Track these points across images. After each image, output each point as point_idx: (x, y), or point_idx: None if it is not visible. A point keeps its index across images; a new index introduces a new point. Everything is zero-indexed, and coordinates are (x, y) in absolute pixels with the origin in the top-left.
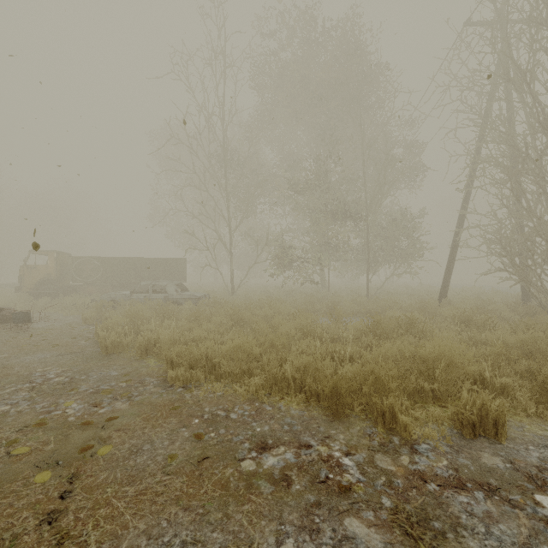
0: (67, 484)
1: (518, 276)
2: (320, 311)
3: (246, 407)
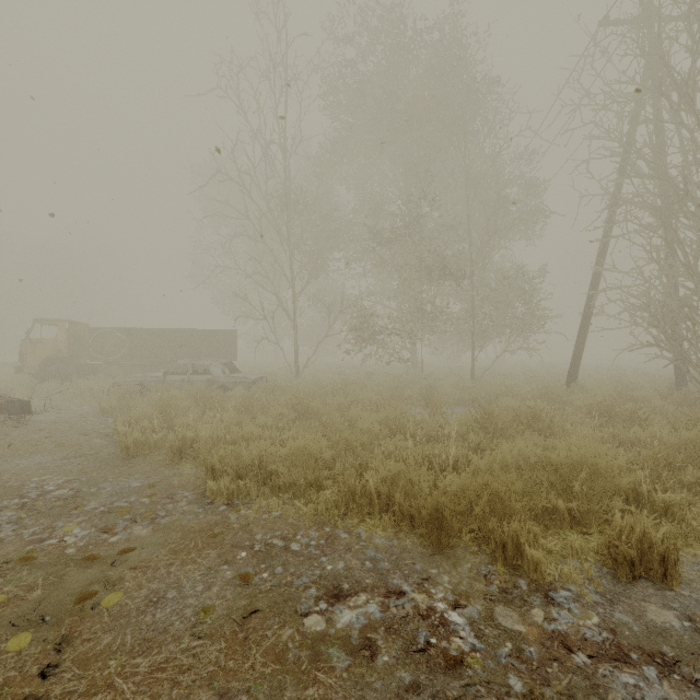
0: (53, 653)
1: (673, 353)
2: (411, 398)
3: (312, 533)
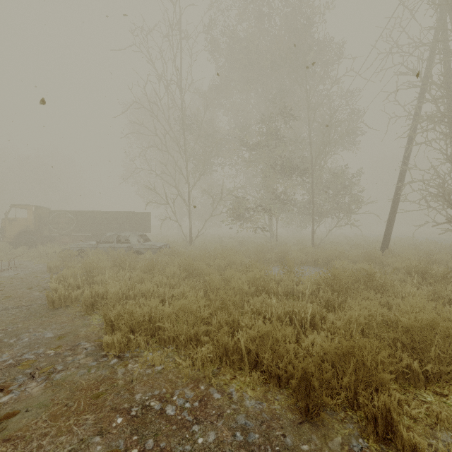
0: None
1: None
2: (270, 260)
3: (188, 392)
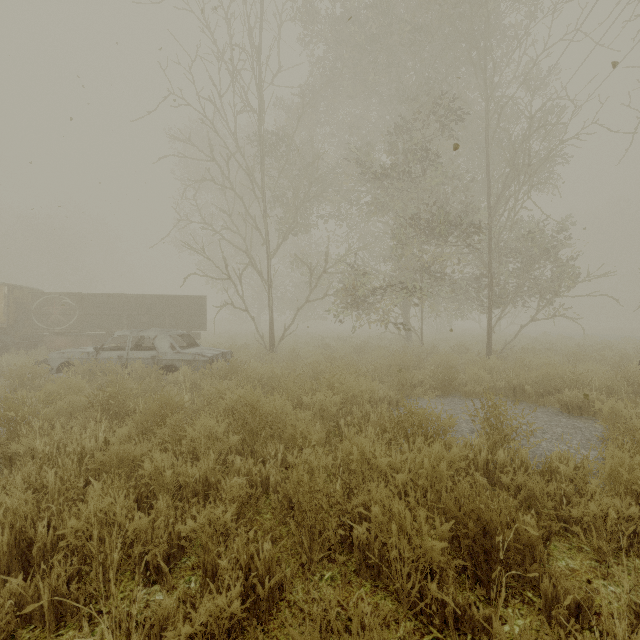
0: None
1: None
2: (423, 385)
3: None
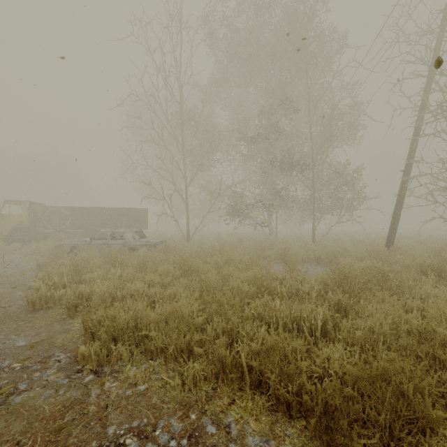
0: None
1: None
2: (271, 257)
3: (175, 424)
